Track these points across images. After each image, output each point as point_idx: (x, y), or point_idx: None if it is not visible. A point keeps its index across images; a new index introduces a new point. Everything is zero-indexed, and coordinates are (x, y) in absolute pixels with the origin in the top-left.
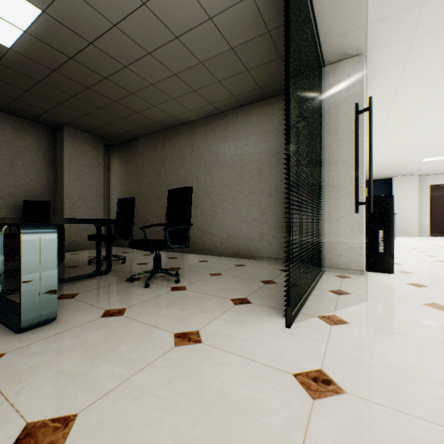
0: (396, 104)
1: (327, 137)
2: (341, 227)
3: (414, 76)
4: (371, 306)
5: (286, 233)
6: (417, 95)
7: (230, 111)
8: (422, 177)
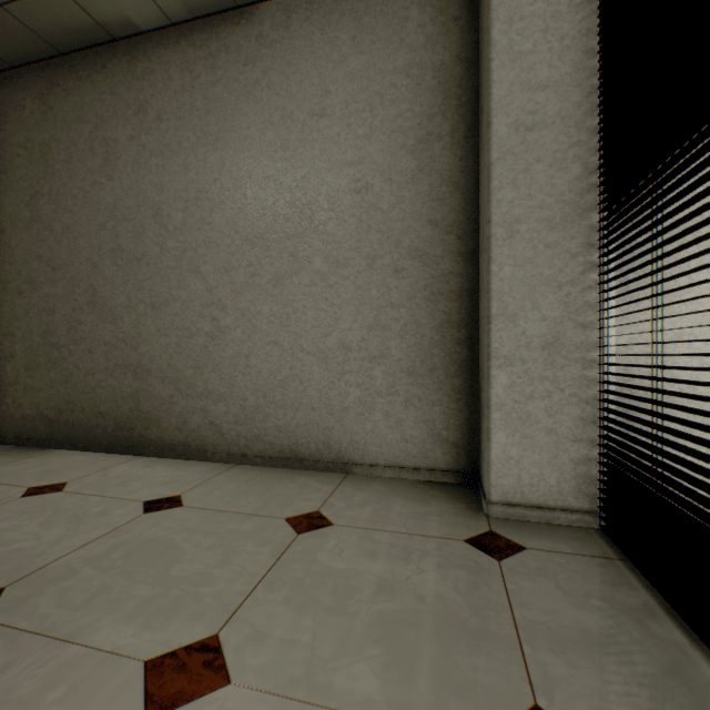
0: None
1: None
2: (680, 372)
3: None
4: None
5: (450, 389)
6: None
7: (268, 4)
8: None
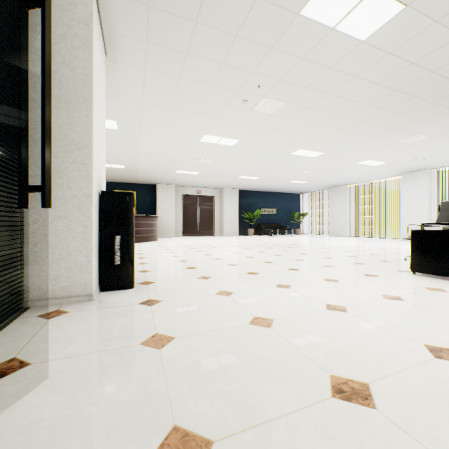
0: (147, 99)
1: (34, 84)
2: (60, 233)
3: (158, 70)
4: (45, 397)
5: None
6: (164, 97)
7: None
8: (177, 187)
